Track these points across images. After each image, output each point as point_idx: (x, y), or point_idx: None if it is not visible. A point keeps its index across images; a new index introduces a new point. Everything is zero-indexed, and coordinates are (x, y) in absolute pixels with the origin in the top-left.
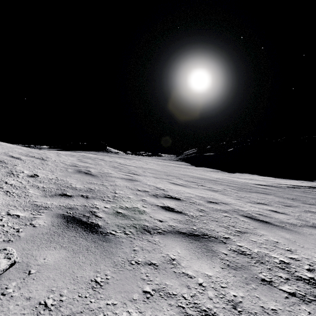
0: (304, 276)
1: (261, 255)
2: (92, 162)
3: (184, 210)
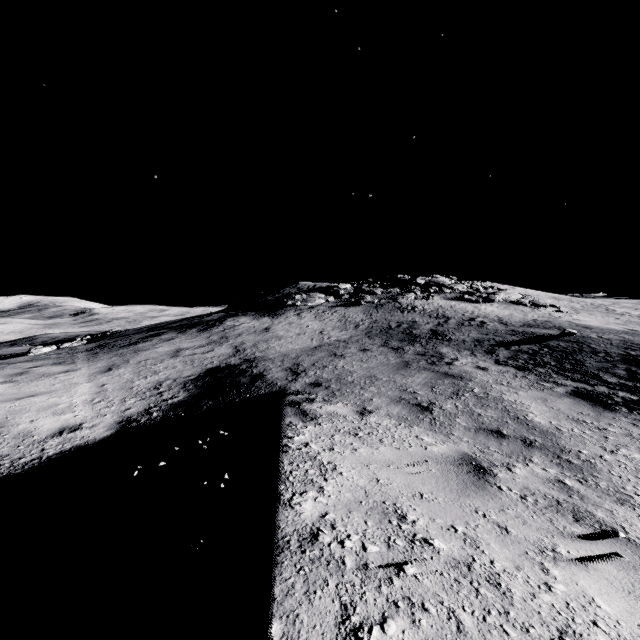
0: (637, 321)
1: (636, 320)
2: (627, 305)
3: (638, 317)
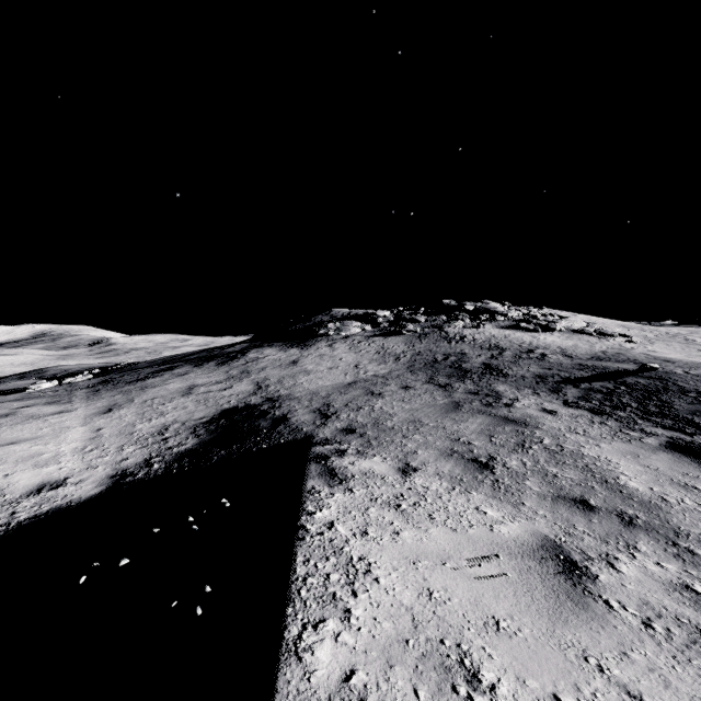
0: None
1: None
2: None
3: None
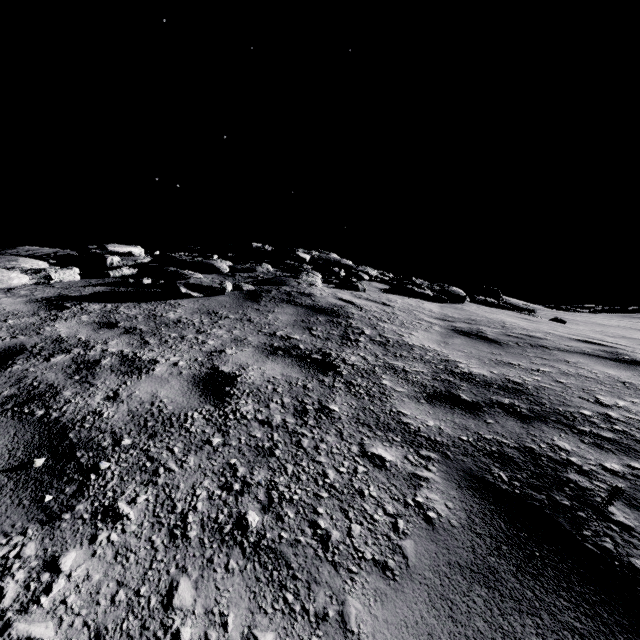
0: None
1: None
2: None
3: None
